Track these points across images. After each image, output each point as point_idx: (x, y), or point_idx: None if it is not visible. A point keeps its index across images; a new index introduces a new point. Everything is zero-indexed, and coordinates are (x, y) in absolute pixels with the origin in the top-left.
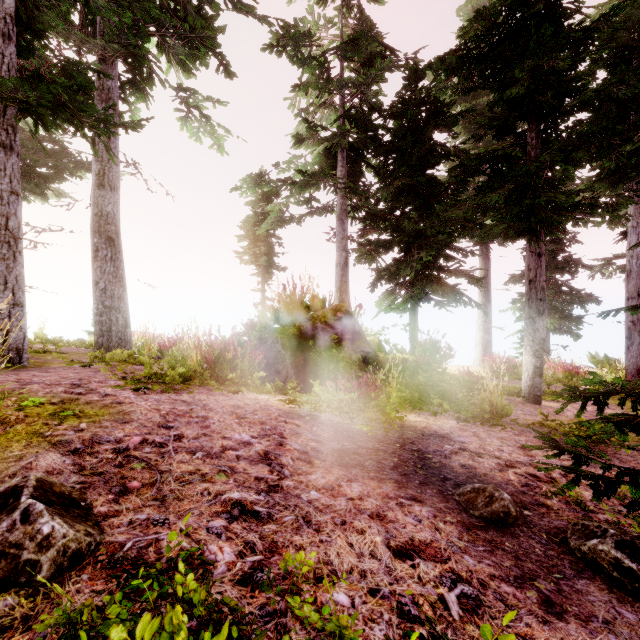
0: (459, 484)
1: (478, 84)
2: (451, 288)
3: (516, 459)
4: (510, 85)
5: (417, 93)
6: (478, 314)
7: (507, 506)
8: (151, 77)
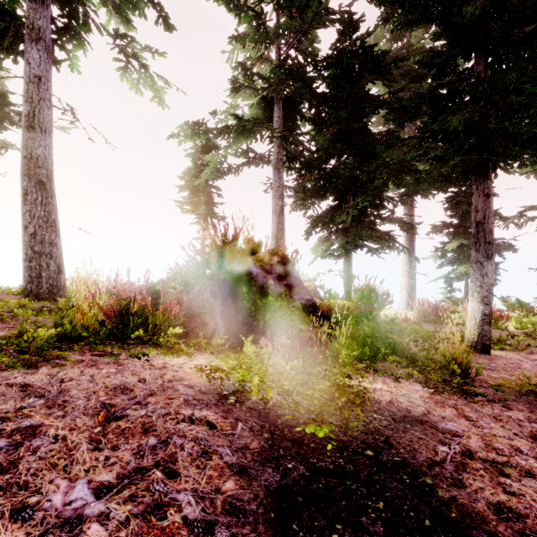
0: None
1: (422, 16)
2: (385, 235)
3: None
4: None
5: (352, 43)
6: (403, 261)
7: None
8: (87, 23)
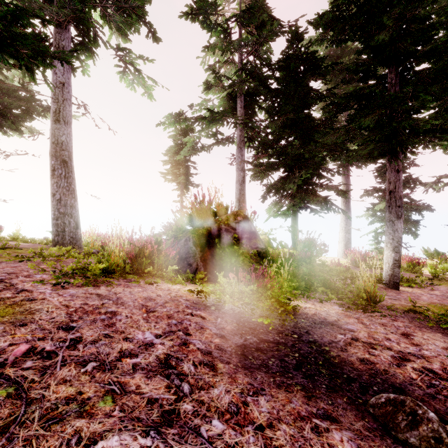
0: (365, 386)
1: (348, 37)
2: (323, 199)
3: (406, 350)
4: (378, 31)
5: (298, 50)
6: (341, 219)
7: (437, 430)
8: (96, 40)
